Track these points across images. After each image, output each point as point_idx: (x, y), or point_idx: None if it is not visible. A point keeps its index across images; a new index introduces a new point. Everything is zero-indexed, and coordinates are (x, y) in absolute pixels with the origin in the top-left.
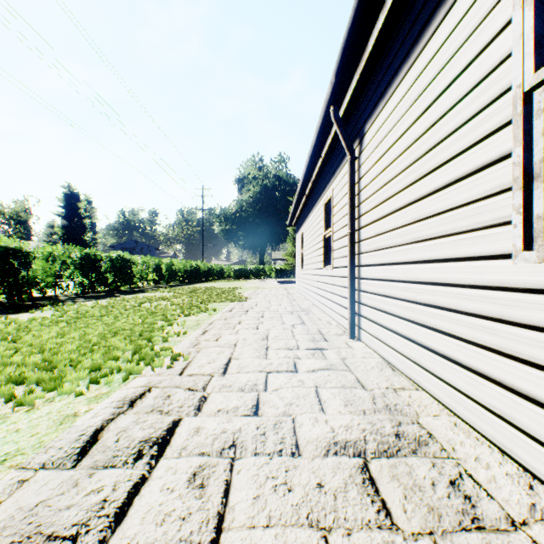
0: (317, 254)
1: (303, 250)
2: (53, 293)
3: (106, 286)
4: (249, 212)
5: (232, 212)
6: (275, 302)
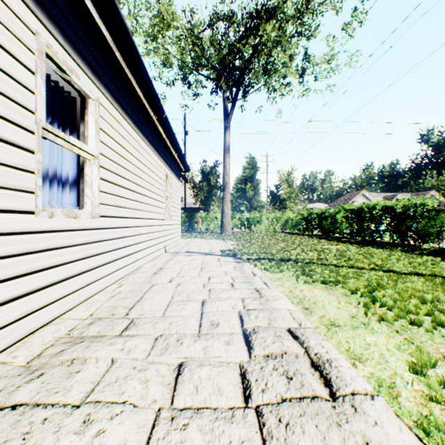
0: None
1: None
2: None
3: None
4: None
5: None
6: None
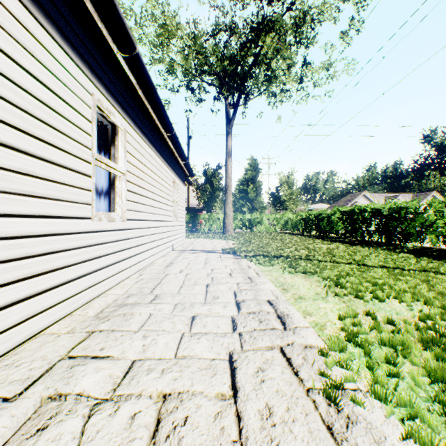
0: None
1: None
2: None
3: None
4: None
5: None
6: None
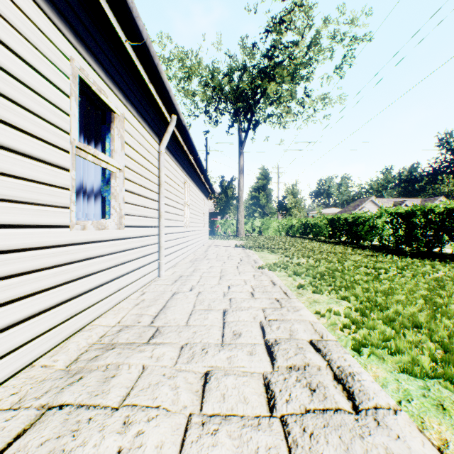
0: None
1: None
2: None
3: None
4: None
5: None
6: None
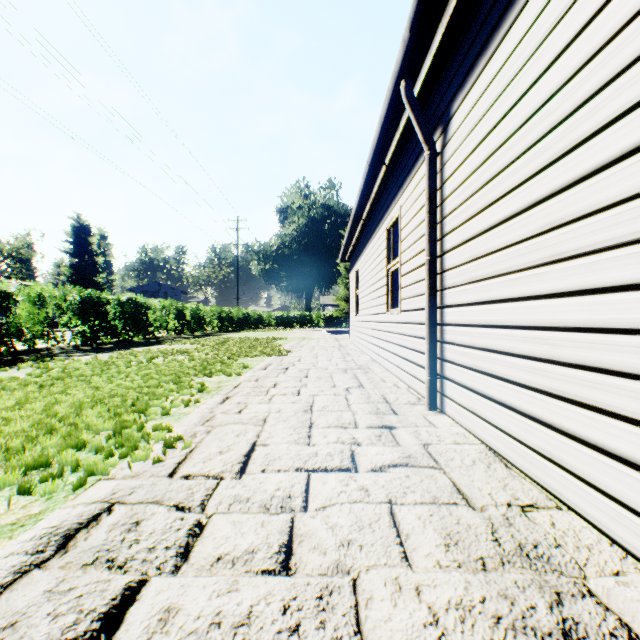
0: (378, 295)
1: (359, 291)
2: (45, 345)
3: (114, 337)
4: (293, 249)
5: (273, 249)
6: (324, 356)
